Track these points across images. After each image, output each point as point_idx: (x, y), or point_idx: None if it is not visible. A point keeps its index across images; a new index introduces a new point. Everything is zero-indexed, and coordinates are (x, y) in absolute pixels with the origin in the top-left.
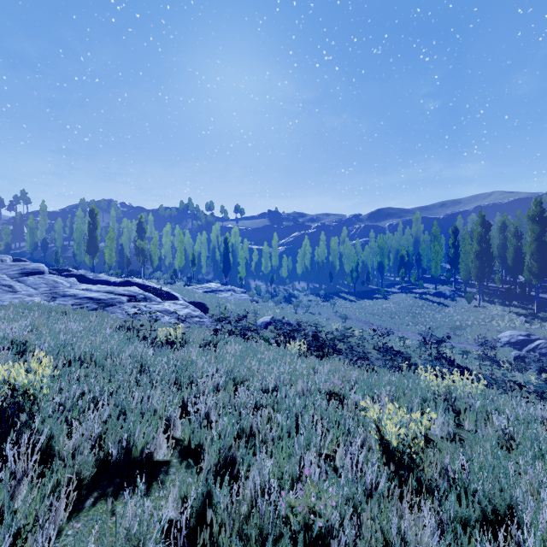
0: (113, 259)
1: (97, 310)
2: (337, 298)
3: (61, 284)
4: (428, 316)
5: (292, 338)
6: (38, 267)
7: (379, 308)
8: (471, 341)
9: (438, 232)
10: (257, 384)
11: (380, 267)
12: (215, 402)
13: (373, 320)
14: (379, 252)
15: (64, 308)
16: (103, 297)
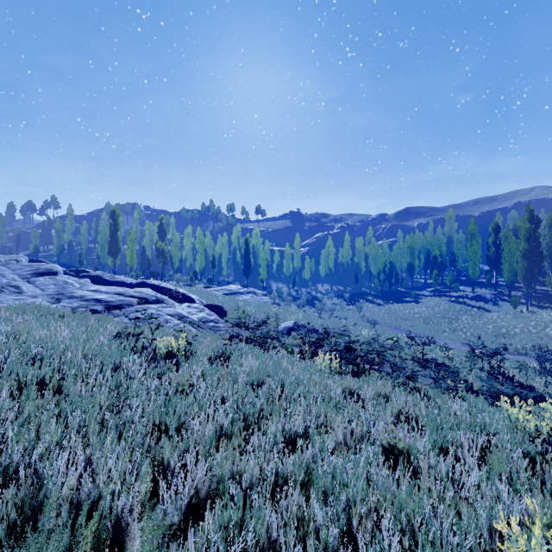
0: (134, 261)
1: (102, 314)
2: (363, 302)
3: (71, 285)
4: (467, 322)
5: (318, 346)
6: (52, 267)
7: (411, 312)
8: (521, 351)
9: (476, 230)
10: (278, 427)
11: (410, 268)
12: (211, 469)
13: (405, 326)
14: (408, 252)
15: (62, 312)
16: (112, 298)
